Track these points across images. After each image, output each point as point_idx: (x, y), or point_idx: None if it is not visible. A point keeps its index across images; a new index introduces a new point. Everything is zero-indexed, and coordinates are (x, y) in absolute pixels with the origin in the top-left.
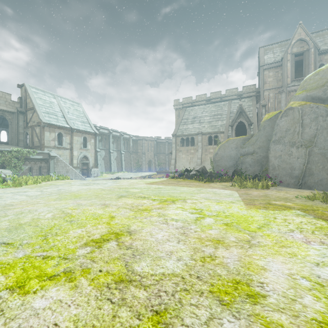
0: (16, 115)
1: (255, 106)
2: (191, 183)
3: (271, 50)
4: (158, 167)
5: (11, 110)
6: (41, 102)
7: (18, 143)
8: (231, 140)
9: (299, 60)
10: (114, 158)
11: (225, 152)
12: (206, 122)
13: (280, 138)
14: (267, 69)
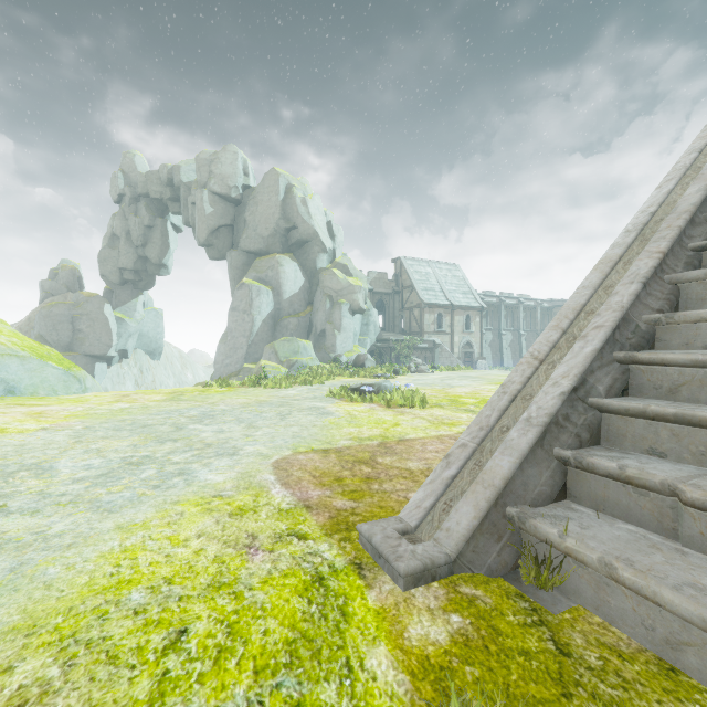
0: (392, 296)
1: None
2: None
3: None
4: None
5: (388, 291)
6: (418, 277)
7: (393, 329)
8: None
9: None
10: (507, 343)
11: None
12: None
13: None
14: None
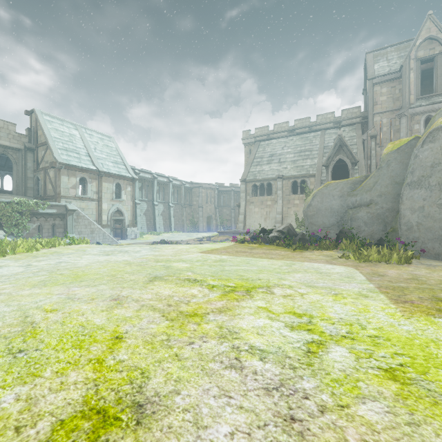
0: (22, 152)
1: (360, 137)
2: (272, 252)
3: (384, 56)
4: (221, 225)
5: (16, 146)
6: (57, 135)
7: (25, 192)
8: (333, 184)
9: (426, 70)
10: (160, 212)
11: (323, 203)
12: (288, 162)
13: (422, 178)
14: (379, 84)
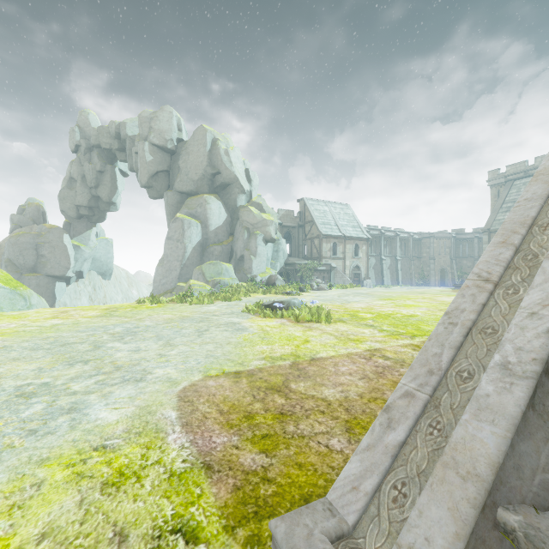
0: (297, 229)
1: None
2: None
3: None
4: (459, 279)
5: (294, 225)
6: (317, 214)
7: (298, 255)
8: None
9: None
10: (387, 266)
11: None
12: None
13: None
14: None
